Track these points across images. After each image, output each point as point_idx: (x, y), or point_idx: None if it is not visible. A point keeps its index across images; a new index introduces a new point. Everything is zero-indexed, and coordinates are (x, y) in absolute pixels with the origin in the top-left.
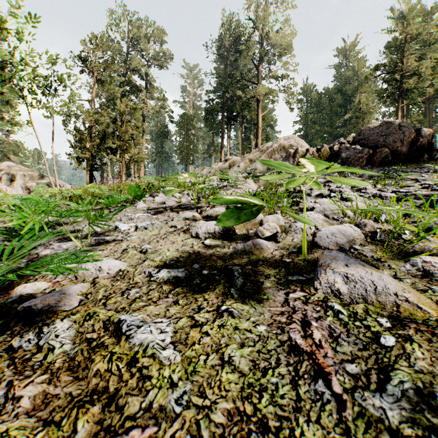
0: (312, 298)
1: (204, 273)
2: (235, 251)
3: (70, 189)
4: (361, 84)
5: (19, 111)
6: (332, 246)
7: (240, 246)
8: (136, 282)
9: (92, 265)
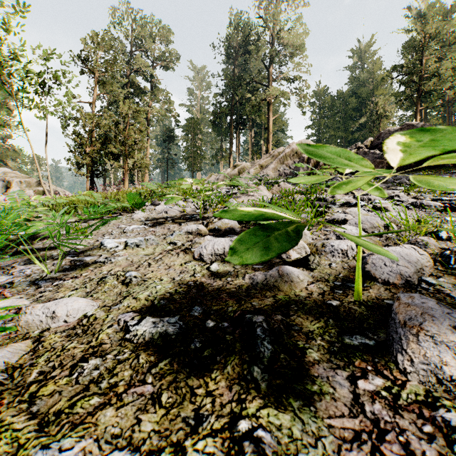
0: (404, 396)
1: (208, 326)
2: (253, 284)
3: (63, 197)
4: (376, 87)
5: (8, 111)
6: (394, 279)
7: (260, 276)
8: (100, 344)
9: (41, 309)
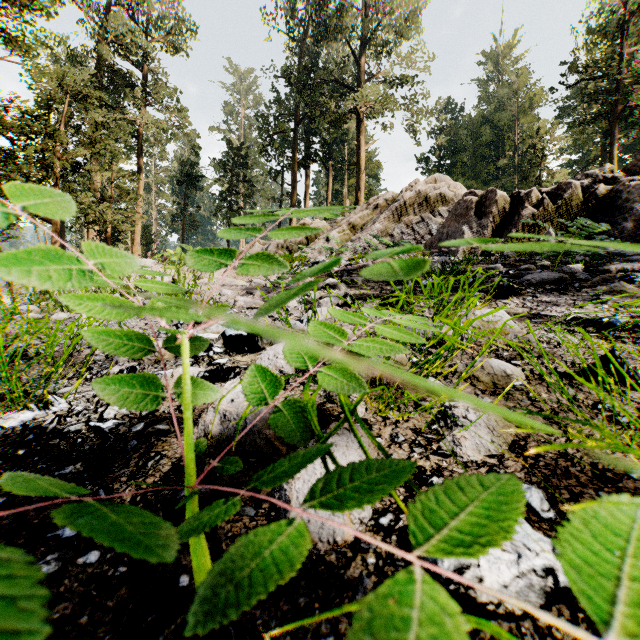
0: None
1: None
2: None
3: None
4: (522, 111)
5: None
6: None
7: None
8: None
9: None
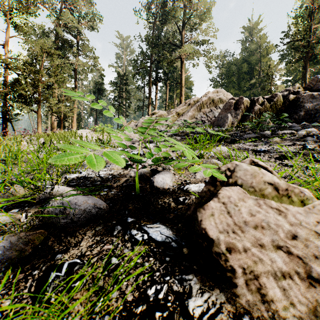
0: None
1: None
2: None
3: None
4: (263, 55)
5: None
6: None
7: None
8: None
9: None
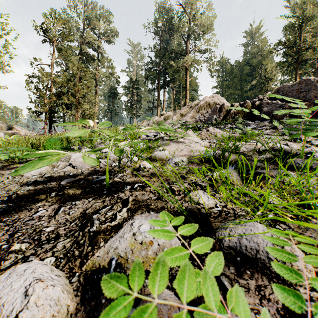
0: None
1: None
2: None
3: None
4: (263, 58)
5: None
6: None
7: None
8: None
9: None
